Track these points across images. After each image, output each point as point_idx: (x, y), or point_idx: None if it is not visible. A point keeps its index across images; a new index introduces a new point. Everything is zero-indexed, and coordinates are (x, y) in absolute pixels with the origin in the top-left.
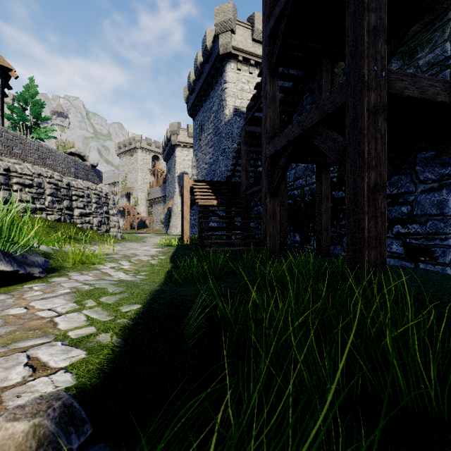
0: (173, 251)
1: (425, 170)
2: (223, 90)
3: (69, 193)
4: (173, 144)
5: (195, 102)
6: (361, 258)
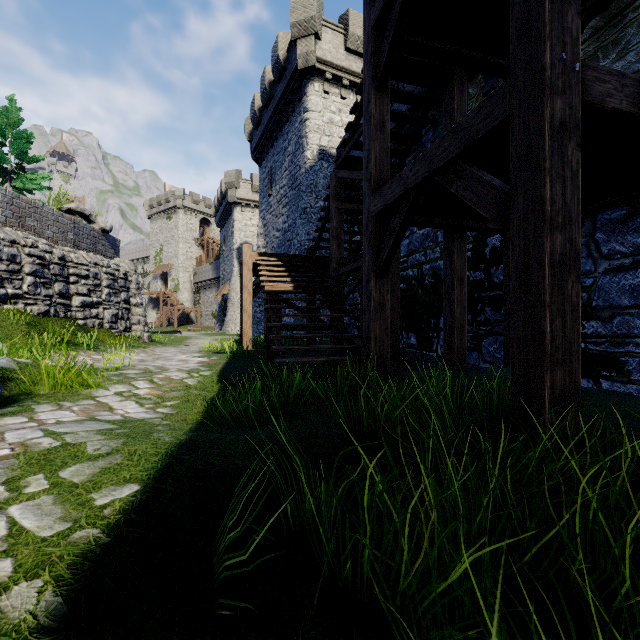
0: (224, 363)
1: (610, 239)
2: (303, 122)
3: (64, 271)
4: (229, 202)
5: (262, 140)
6: (539, 382)
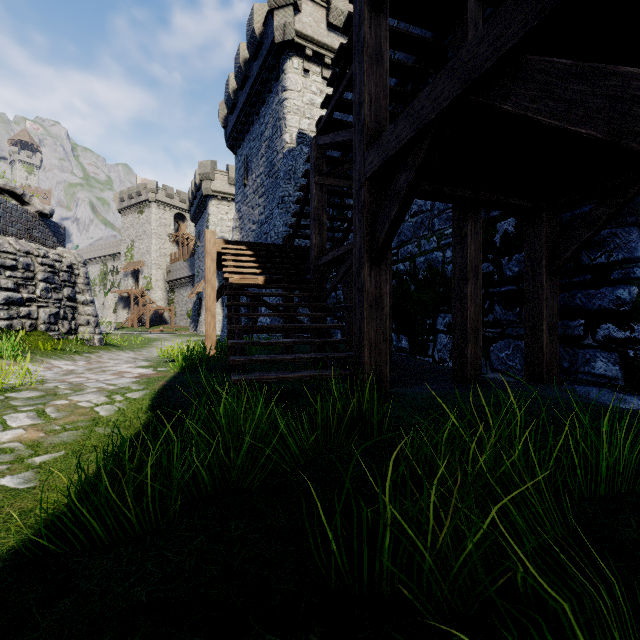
0: (169, 377)
1: None
2: (281, 102)
3: None
4: (204, 195)
5: (237, 125)
6: None
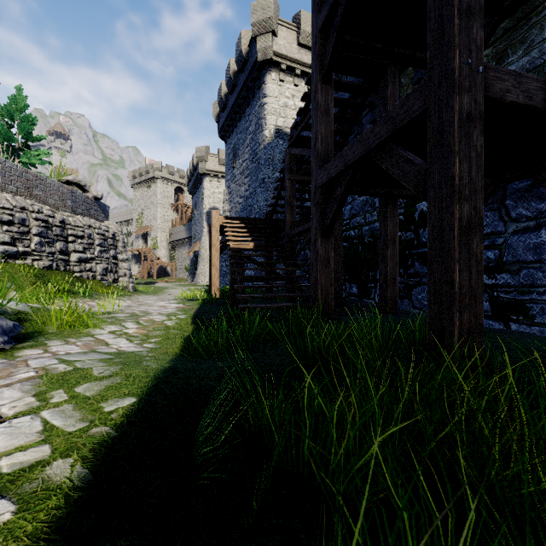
0: (196, 308)
1: (518, 205)
2: (262, 106)
3: (64, 232)
4: (200, 173)
5: (227, 121)
6: (450, 322)
